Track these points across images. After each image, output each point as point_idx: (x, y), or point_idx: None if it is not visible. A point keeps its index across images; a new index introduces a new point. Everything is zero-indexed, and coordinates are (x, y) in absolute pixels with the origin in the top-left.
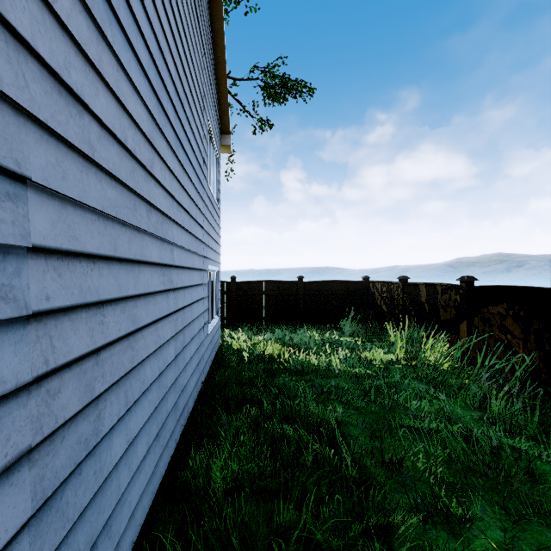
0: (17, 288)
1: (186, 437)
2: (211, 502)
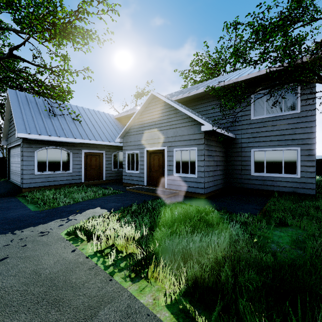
0: None
1: None
2: (320, 186)
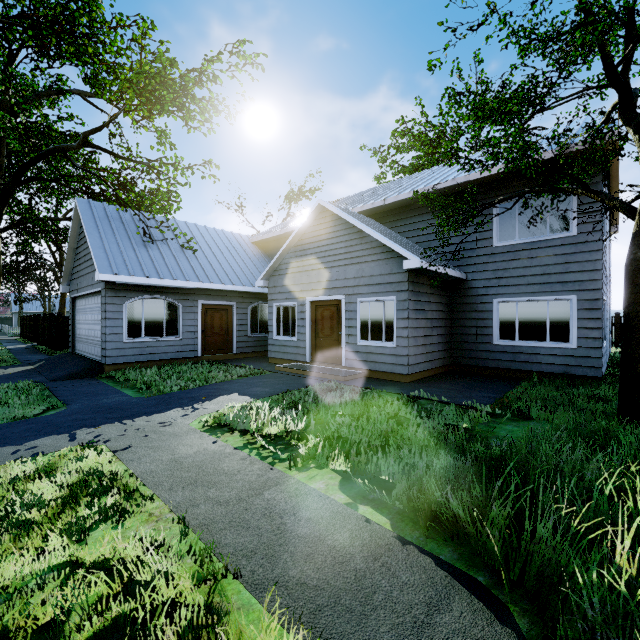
0: (606, 308)
1: (610, 360)
2: None
